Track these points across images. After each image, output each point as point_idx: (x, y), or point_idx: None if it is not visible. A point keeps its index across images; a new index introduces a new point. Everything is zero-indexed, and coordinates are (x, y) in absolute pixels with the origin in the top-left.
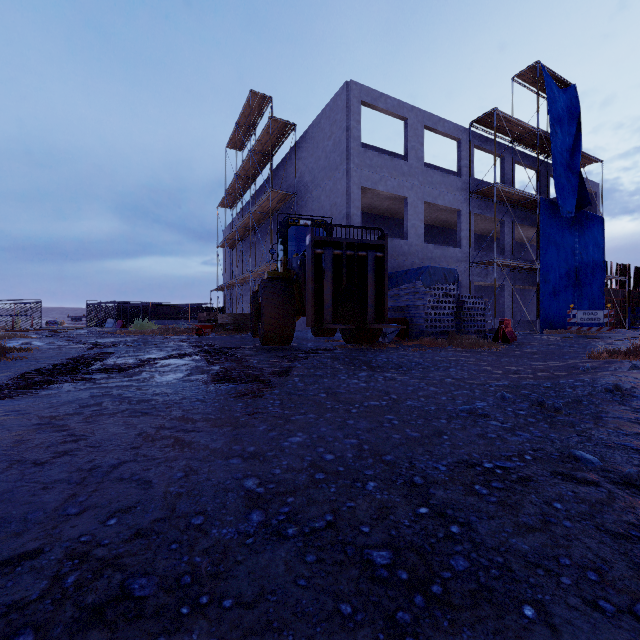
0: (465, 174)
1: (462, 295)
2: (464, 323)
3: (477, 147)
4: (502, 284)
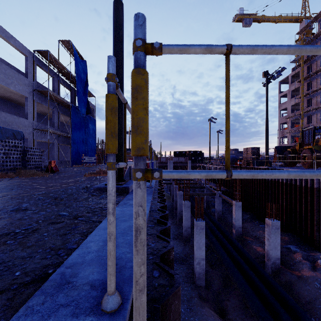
0: (31, 77)
1: (27, 147)
2: (28, 163)
3: (38, 66)
4: (53, 142)
